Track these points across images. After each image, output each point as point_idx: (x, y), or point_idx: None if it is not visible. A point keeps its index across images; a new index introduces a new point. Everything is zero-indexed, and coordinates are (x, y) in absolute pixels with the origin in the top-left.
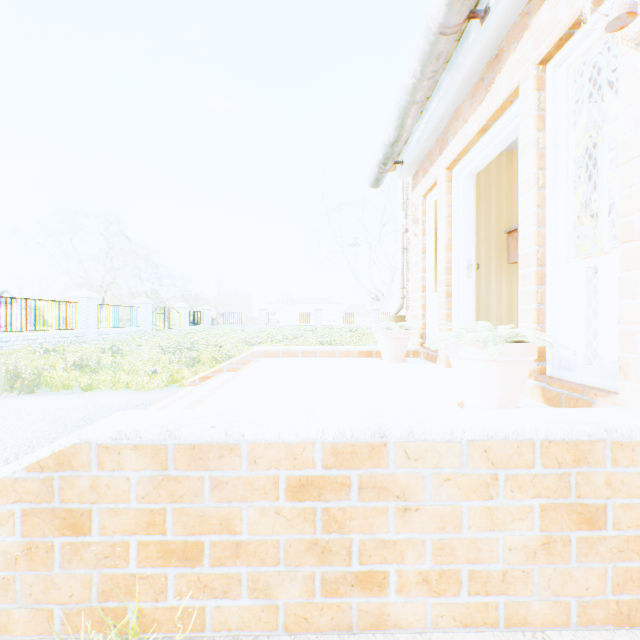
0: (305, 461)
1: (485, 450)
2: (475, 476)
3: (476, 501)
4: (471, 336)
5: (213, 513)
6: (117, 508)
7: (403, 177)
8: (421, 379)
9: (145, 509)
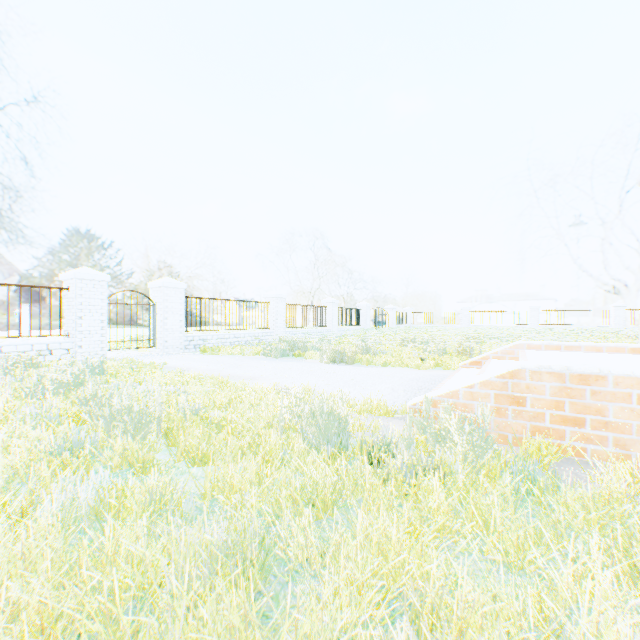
0: None
1: None
2: None
3: None
4: None
5: (590, 406)
6: (538, 397)
7: None
8: None
9: (553, 400)
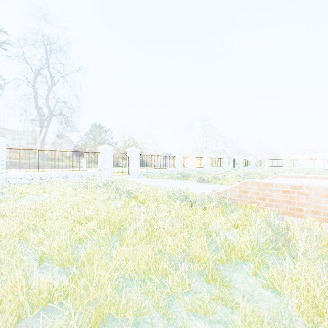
0: (285, 187)
1: (327, 189)
2: (324, 193)
3: (325, 198)
4: None
5: (268, 194)
6: (252, 191)
7: None
8: None
9: (256, 192)
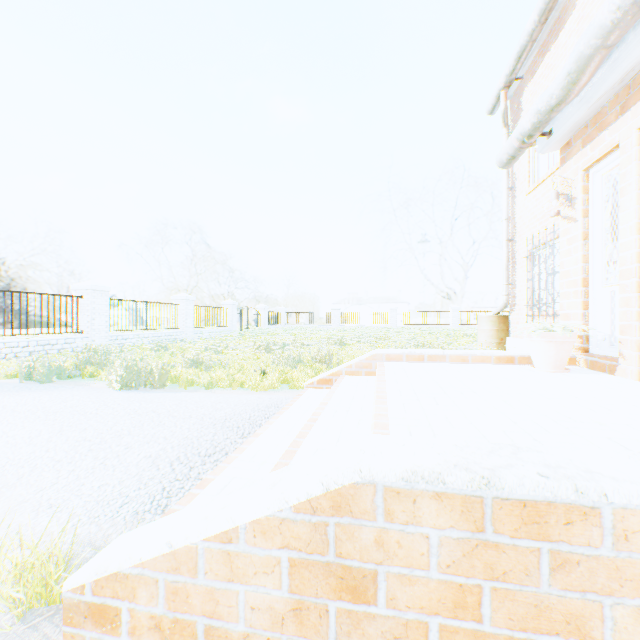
0: None
1: None
2: None
3: None
4: None
5: (554, 604)
6: (410, 575)
7: (547, 151)
8: (632, 397)
9: (450, 582)
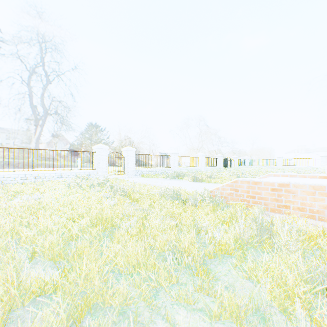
0: (273, 185)
1: (312, 187)
2: (310, 191)
3: (310, 196)
4: (325, 167)
5: (257, 192)
6: (242, 189)
7: None
8: None
9: (246, 190)
